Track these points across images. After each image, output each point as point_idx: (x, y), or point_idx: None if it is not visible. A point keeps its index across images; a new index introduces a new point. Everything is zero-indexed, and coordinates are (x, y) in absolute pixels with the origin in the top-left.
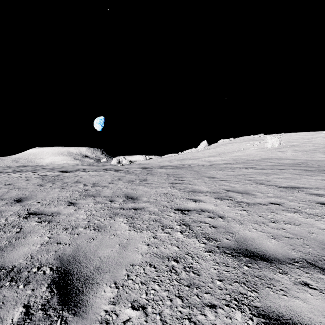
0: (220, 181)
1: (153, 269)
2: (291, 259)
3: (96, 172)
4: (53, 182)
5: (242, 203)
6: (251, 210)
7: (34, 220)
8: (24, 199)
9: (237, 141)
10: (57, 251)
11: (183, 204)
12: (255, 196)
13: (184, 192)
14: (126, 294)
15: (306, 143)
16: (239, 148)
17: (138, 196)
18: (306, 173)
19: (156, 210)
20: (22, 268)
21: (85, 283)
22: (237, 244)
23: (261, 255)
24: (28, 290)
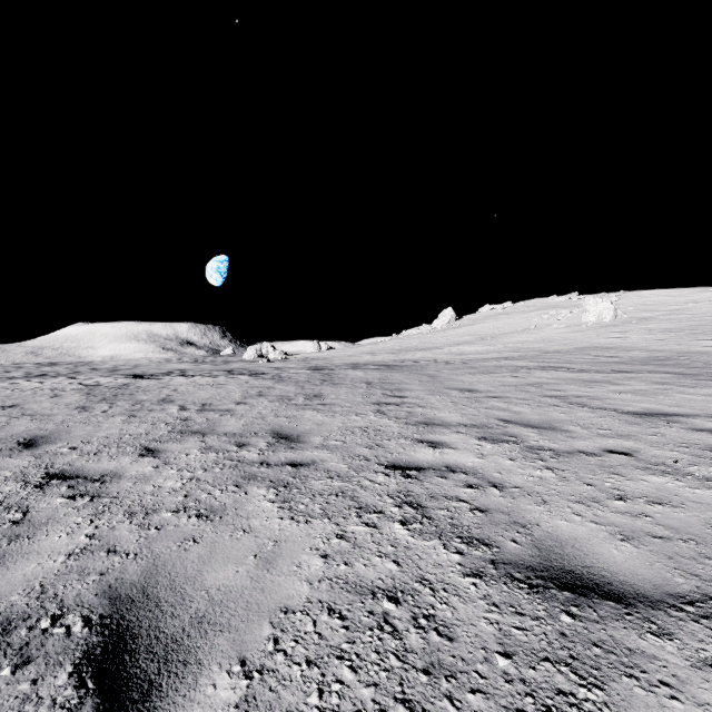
0: (487, 398)
1: (338, 622)
2: (675, 595)
3: (208, 379)
4: (112, 401)
5: (542, 452)
6: (565, 468)
7: (58, 493)
8: (41, 442)
9: (522, 309)
10: (105, 573)
11: (406, 454)
12: (569, 434)
13: (407, 424)
14: (270, 695)
15: (674, 314)
16: (525, 325)
17: (302, 435)
18: (680, 382)
19: (343, 469)
20: (14, 619)
21: (168, 661)
22: (539, 555)
23: (600, 584)
24: (23, 682)
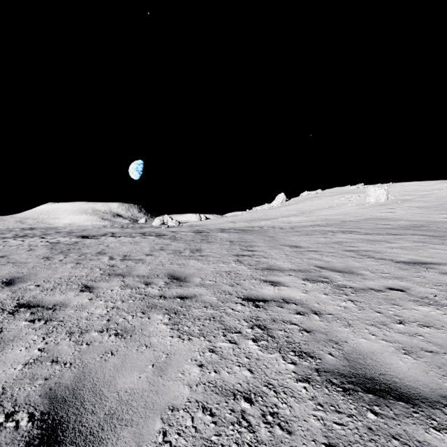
0: (308, 252)
1: (209, 418)
2: (446, 397)
3: (129, 239)
4: (66, 253)
5: (345, 289)
6: (361, 300)
7: (24, 317)
8: (17, 281)
9: (328, 194)
10: (48, 378)
11: (255, 290)
12: (363, 276)
13: (256, 269)
14: None
15: (424, 197)
16: (330, 204)
17: (187, 276)
18: (431, 241)
19: (214, 301)
20: None
21: None
22: (349, 365)
23: (393, 388)
24: None
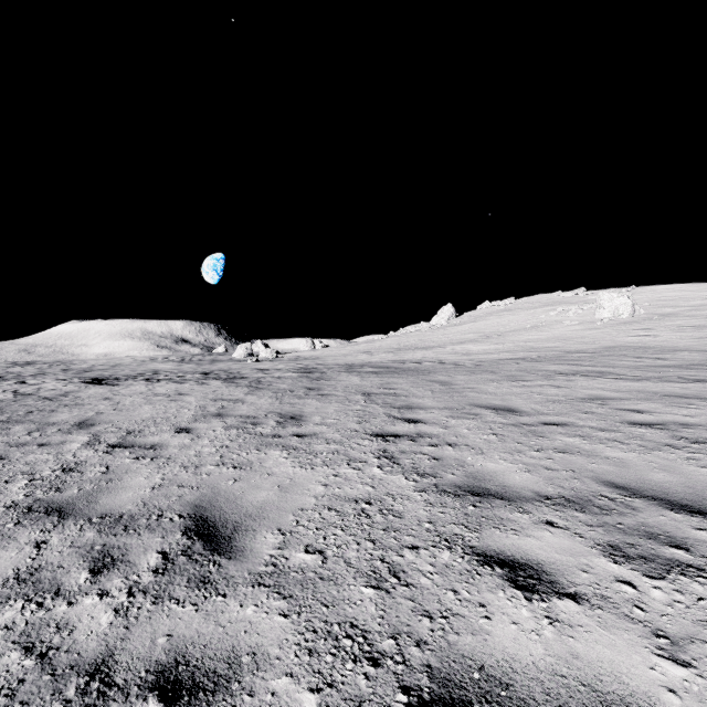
0: (545, 426)
1: None
2: None
3: (172, 386)
4: (10, 424)
5: None
6: None
7: None
8: None
9: (525, 305)
10: None
11: (468, 626)
12: None
13: (440, 492)
14: None
15: (699, 309)
16: (533, 322)
17: (243, 523)
18: None
19: None
20: None
21: None
22: None
23: None
24: None
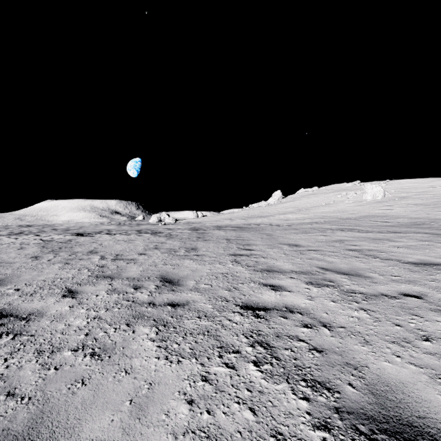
0: (308, 251)
1: None
2: None
3: (124, 236)
4: (56, 252)
5: (355, 295)
6: (375, 309)
7: None
8: None
9: (324, 191)
10: None
11: (255, 296)
12: (371, 279)
13: (255, 271)
14: None
15: (421, 194)
16: (327, 201)
17: (181, 279)
18: (436, 239)
19: (209, 309)
20: None
21: None
22: (376, 402)
23: (440, 440)
24: None
